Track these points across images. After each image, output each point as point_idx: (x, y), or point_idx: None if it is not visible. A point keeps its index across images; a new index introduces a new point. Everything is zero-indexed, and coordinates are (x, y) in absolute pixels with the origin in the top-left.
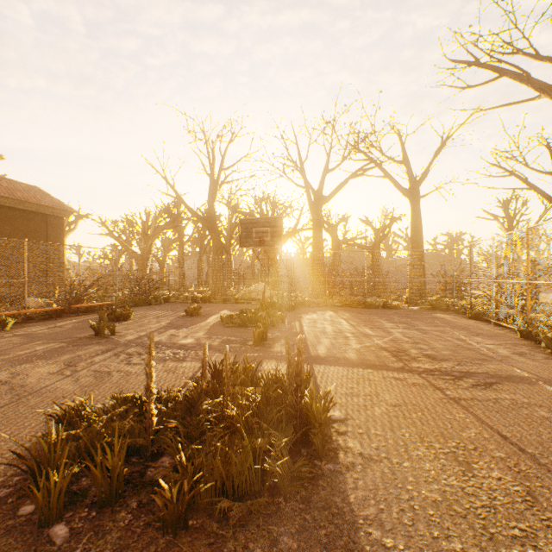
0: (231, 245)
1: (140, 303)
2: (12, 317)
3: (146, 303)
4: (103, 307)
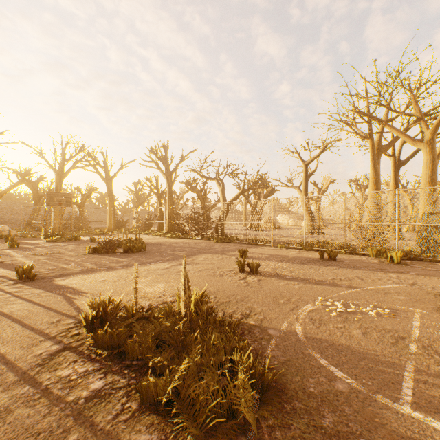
0: None
1: None
2: None
3: None
4: None
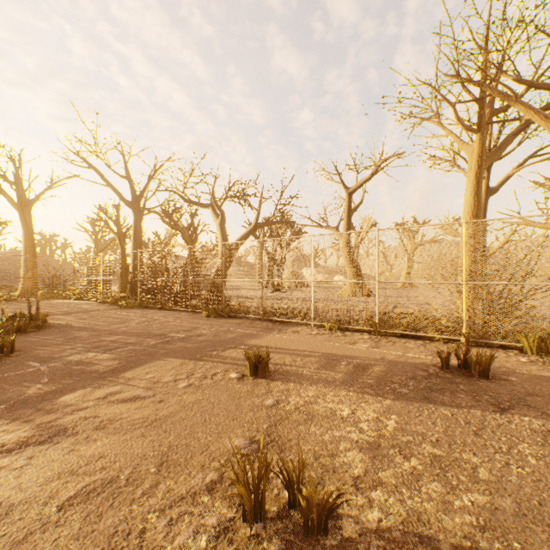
0: None
1: None
2: None
3: None
4: None
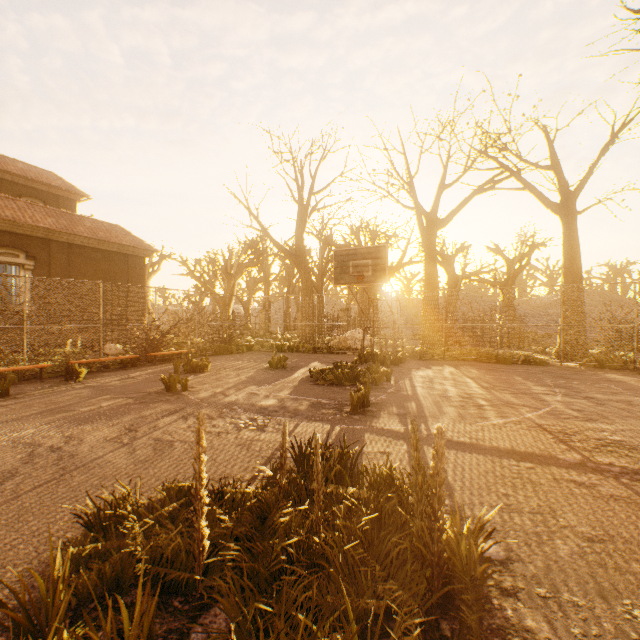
0: (323, 284)
1: (220, 351)
2: (88, 366)
3: (226, 351)
4: (180, 355)
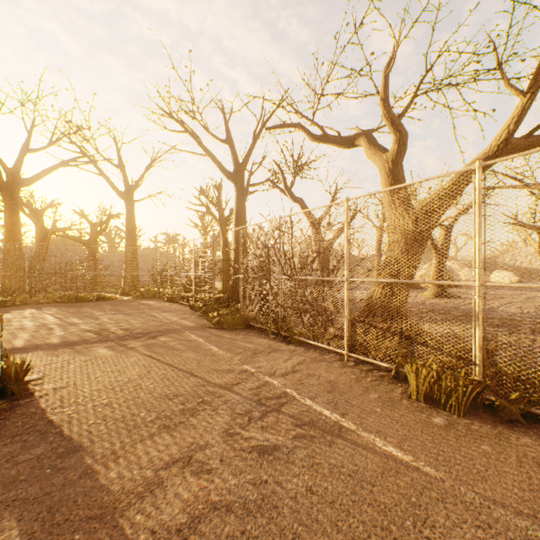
0: None
1: None
2: None
3: None
4: None
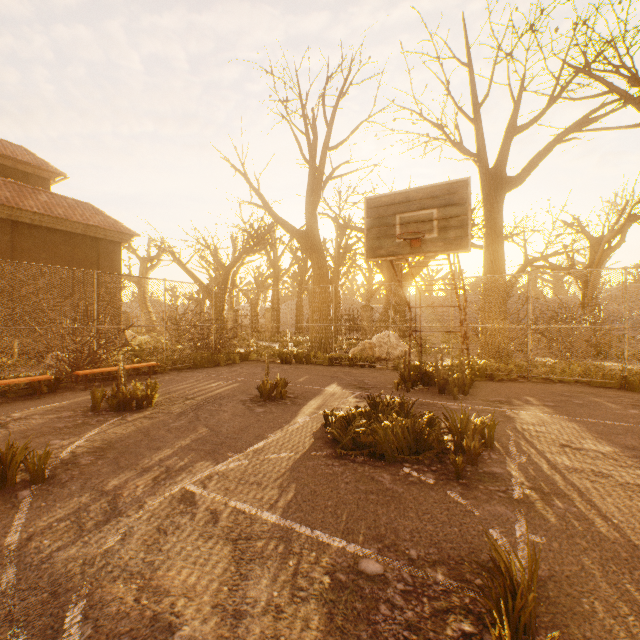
0: (339, 279)
1: (201, 362)
2: None
3: (211, 362)
4: (138, 371)
